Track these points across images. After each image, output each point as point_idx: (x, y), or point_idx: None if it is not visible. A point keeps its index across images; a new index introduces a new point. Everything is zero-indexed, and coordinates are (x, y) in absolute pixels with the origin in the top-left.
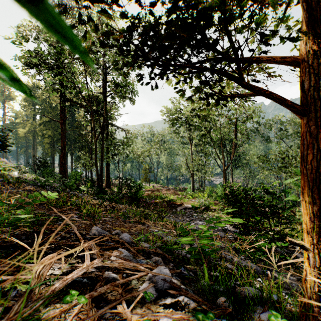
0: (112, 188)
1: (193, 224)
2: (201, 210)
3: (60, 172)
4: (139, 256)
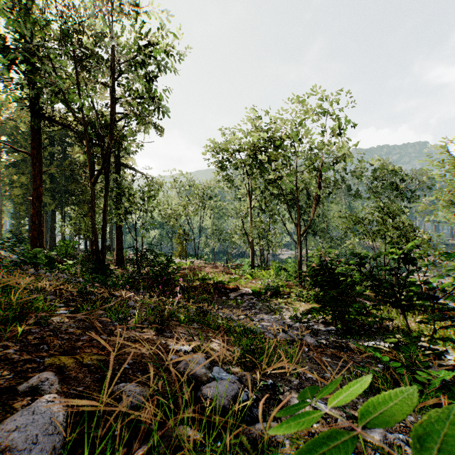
0: (126, 267)
1: (257, 320)
2: (267, 296)
3: (32, 240)
4: None
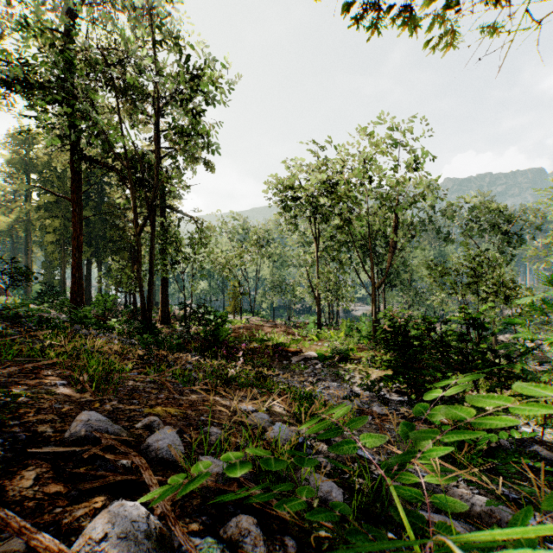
0: (173, 325)
1: (322, 388)
2: (335, 361)
3: (72, 295)
4: (187, 516)
